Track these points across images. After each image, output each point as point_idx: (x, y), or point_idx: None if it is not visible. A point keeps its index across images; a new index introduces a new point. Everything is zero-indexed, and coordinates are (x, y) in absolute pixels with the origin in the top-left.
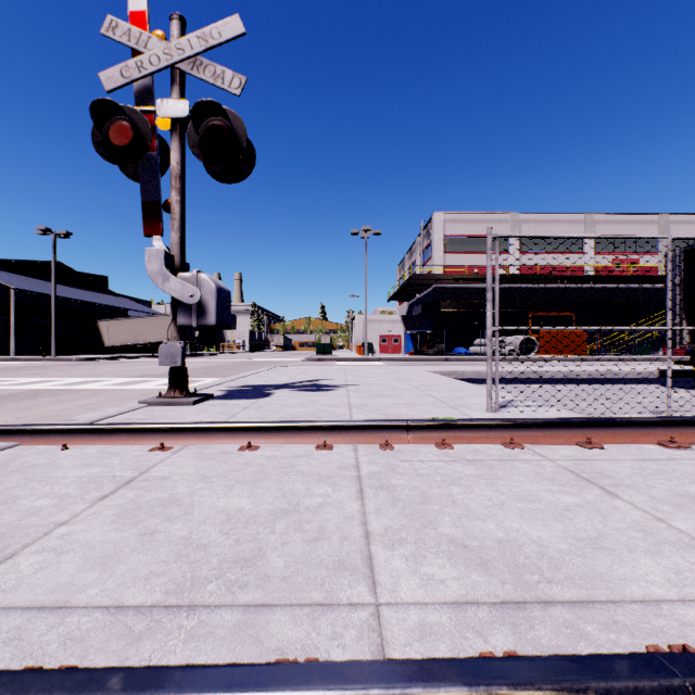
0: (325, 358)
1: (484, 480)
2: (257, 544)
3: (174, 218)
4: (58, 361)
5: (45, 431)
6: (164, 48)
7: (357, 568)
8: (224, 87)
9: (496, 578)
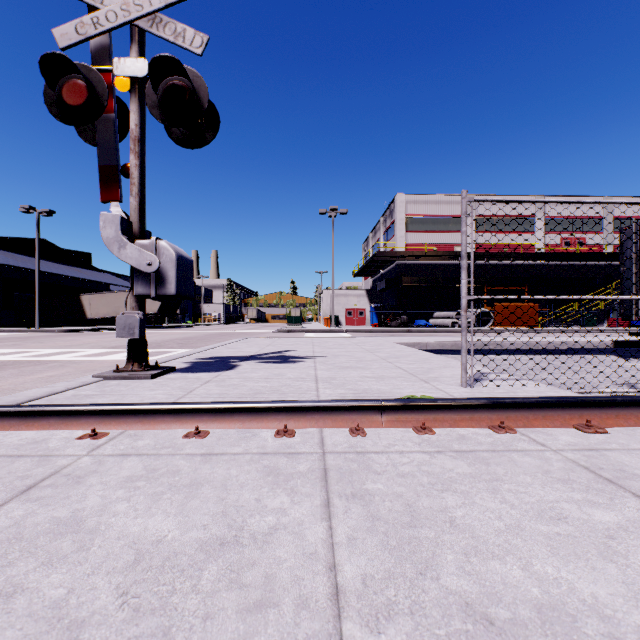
0: (294, 330)
1: (484, 483)
2: (165, 619)
3: (132, 183)
4: (40, 332)
5: None
6: (121, 4)
7: None
8: (185, 46)
9: None
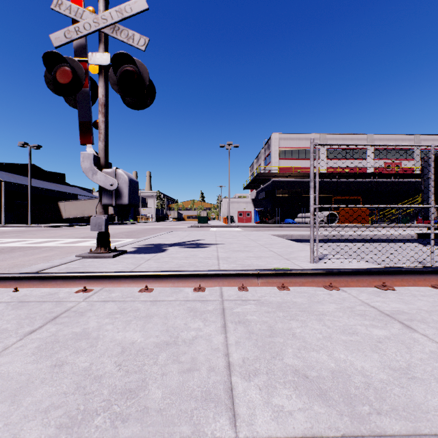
0: (203, 226)
1: (314, 316)
2: (142, 375)
3: (100, 133)
4: (32, 227)
5: (3, 278)
6: (93, 18)
7: (221, 399)
8: (134, 45)
9: (335, 409)
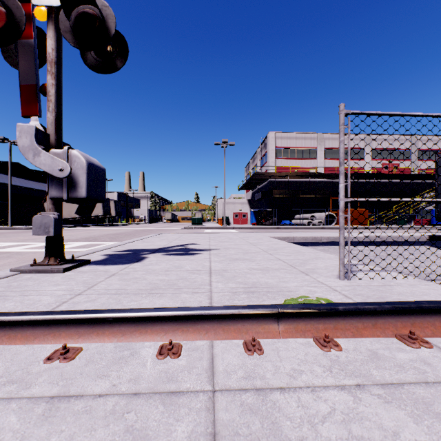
0: (197, 227)
1: None
2: None
3: (49, 100)
4: (11, 229)
5: None
6: None
7: None
8: None
9: None
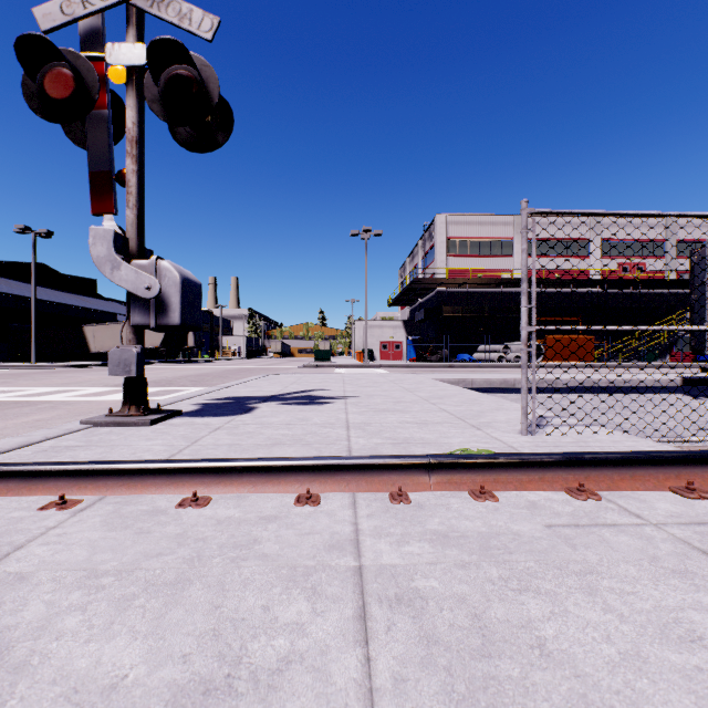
0: (323, 365)
1: (574, 577)
2: None
3: (129, 192)
4: (37, 368)
5: None
6: None
7: None
8: (191, 29)
9: None
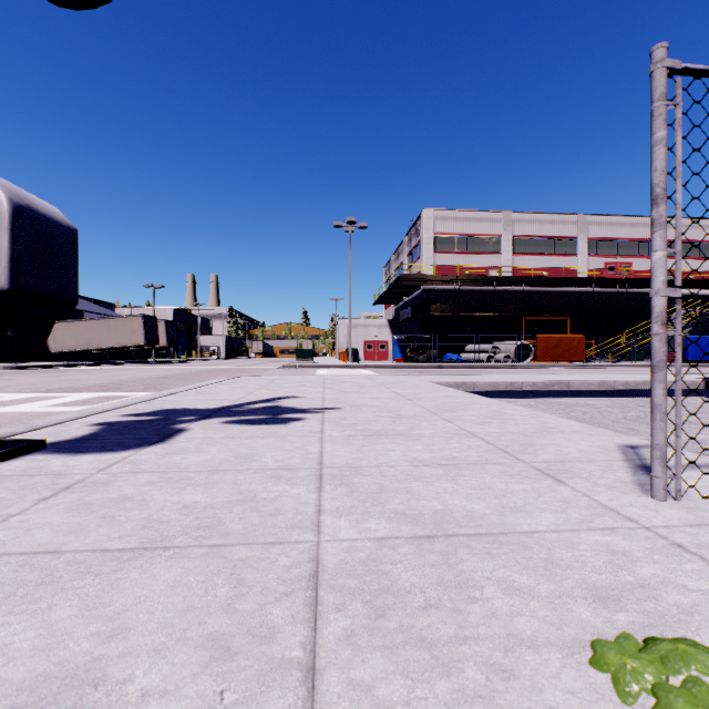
0: (304, 366)
1: None
2: None
3: None
4: None
5: None
6: None
7: None
8: None
9: None
